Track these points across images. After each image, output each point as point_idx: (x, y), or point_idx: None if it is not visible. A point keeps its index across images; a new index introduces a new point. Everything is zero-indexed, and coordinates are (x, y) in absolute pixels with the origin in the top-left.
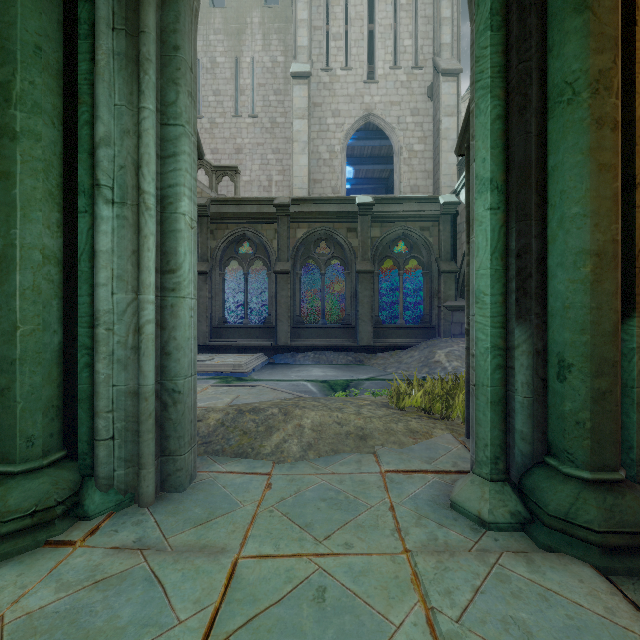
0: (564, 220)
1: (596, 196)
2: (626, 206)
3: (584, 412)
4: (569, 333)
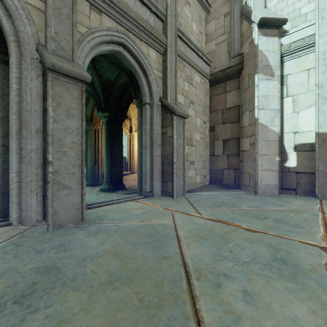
0: (88, 156)
1: (91, 154)
2: (95, 154)
3: (90, 174)
4: (89, 167)
